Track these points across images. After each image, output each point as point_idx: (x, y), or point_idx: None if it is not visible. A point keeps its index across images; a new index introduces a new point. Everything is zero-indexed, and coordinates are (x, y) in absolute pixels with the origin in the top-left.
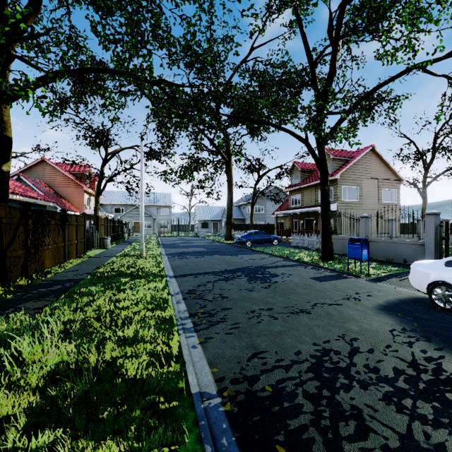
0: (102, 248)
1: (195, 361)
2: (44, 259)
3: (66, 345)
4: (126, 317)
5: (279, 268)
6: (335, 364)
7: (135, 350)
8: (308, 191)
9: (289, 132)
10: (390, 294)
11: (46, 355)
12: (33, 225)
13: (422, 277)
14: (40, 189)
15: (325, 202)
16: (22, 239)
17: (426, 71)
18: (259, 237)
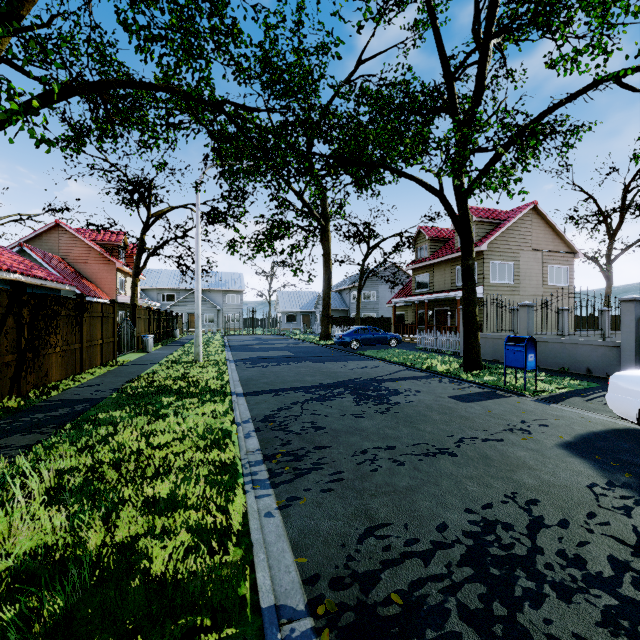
0: (140, 352)
1: (269, 543)
2: (49, 368)
3: (55, 514)
4: (163, 461)
5: (400, 382)
6: (507, 550)
7: (168, 523)
8: (440, 268)
9: (415, 180)
10: (575, 423)
11: (17, 533)
12: (30, 317)
13: (629, 397)
14: (52, 266)
15: (468, 283)
16: (13, 337)
17: (623, 85)
18: (370, 336)
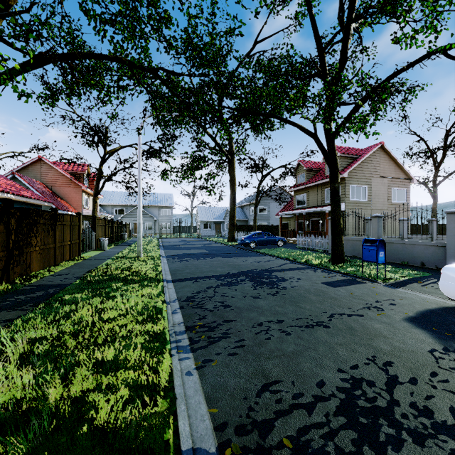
0: (99, 250)
1: (189, 396)
2: (31, 262)
3: (26, 373)
4: (110, 332)
5: (286, 272)
6: (371, 402)
7: (112, 381)
8: (314, 190)
9: (297, 125)
10: (415, 303)
11: None
12: (17, 225)
13: None
14: (36, 189)
15: (335, 200)
16: (3, 239)
17: (448, 56)
18: (263, 238)
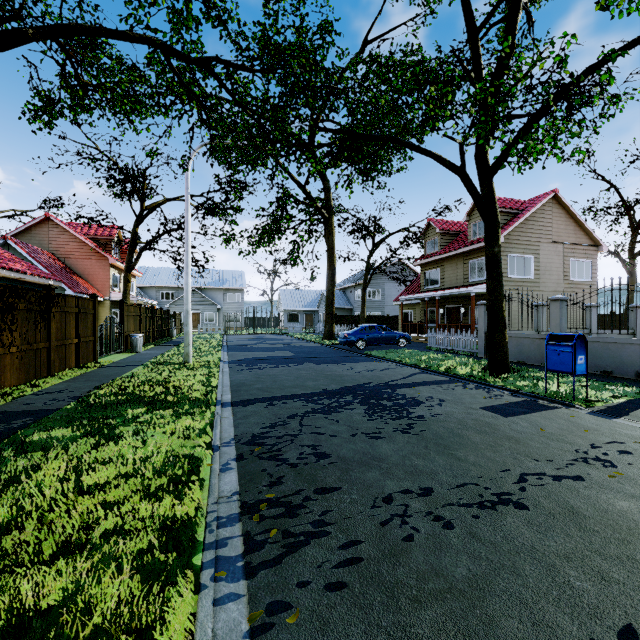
0: (129, 352)
1: None
2: (1, 371)
3: None
4: (85, 520)
5: (418, 388)
6: None
7: None
8: (452, 263)
9: (433, 155)
10: None
11: None
12: None
13: None
14: (39, 261)
15: (494, 273)
16: None
17: None
18: (377, 335)
